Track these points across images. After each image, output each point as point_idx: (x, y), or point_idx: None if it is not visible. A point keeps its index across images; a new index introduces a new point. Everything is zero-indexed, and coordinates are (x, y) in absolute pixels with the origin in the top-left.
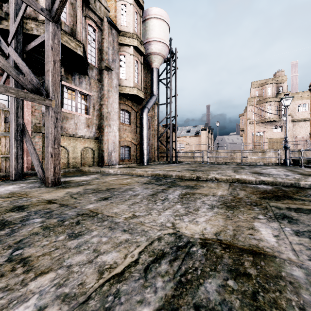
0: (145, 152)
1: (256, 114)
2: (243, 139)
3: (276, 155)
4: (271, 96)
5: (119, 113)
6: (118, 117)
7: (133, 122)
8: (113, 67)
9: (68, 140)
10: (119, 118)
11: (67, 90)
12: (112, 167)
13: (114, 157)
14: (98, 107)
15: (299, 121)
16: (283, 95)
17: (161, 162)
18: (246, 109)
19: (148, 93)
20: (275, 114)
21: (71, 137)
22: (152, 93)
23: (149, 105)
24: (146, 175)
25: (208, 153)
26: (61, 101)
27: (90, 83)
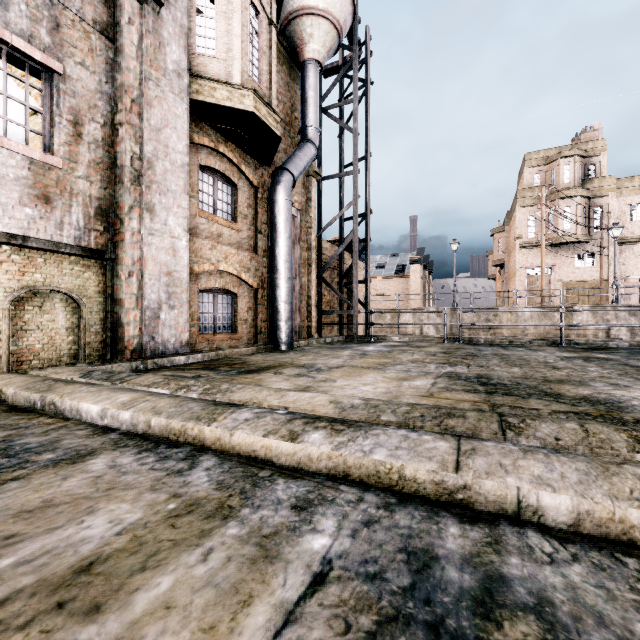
0: (282, 311)
1: (536, 227)
2: (497, 285)
3: (598, 320)
4: (572, 185)
5: (194, 177)
6: (192, 192)
7: (245, 217)
8: None
9: None
10: (196, 196)
11: None
12: (128, 377)
13: (170, 327)
14: (101, 132)
15: (633, 242)
16: (597, 183)
17: (328, 338)
18: (509, 216)
19: (293, 138)
20: (585, 224)
21: None
22: (305, 136)
23: (297, 166)
24: (288, 462)
25: (433, 315)
26: None
27: (54, 24)
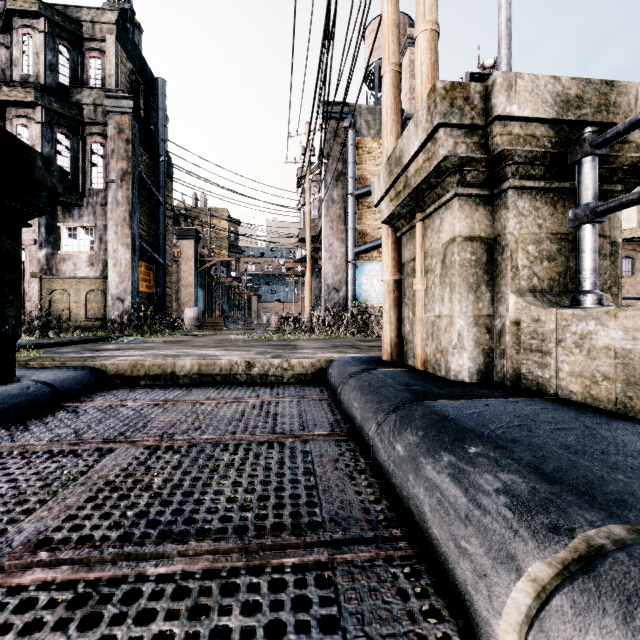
0: None
1: None
2: None
3: None
4: None
5: None
6: None
7: (638, 271)
8: None
9: None
10: None
11: None
12: None
13: None
14: None
15: None
16: None
17: None
18: None
19: None
20: None
21: None
22: None
23: None
24: None
25: None
26: None
27: None
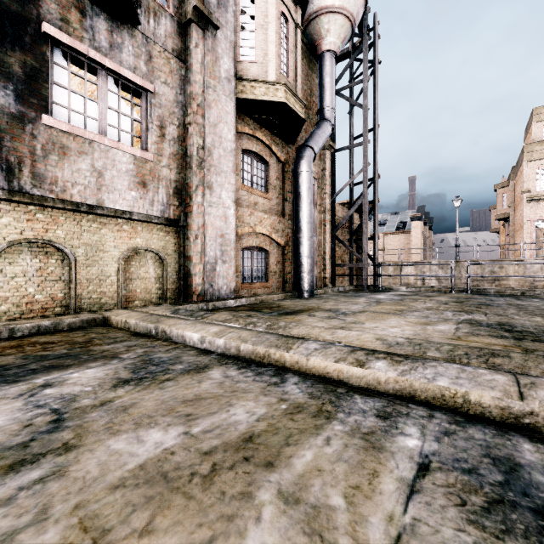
0: (304, 264)
1: None
2: (501, 238)
3: None
4: None
5: (238, 159)
6: (236, 171)
7: (274, 188)
8: (221, 22)
9: (73, 224)
10: (239, 174)
11: (67, 60)
12: (206, 315)
13: (223, 277)
14: (177, 131)
15: None
16: None
17: (341, 287)
18: (514, 171)
19: (311, 119)
20: None
21: (82, 215)
22: (322, 116)
23: (316, 143)
24: (358, 383)
25: (435, 268)
26: (39, 91)
27: (148, 57)
